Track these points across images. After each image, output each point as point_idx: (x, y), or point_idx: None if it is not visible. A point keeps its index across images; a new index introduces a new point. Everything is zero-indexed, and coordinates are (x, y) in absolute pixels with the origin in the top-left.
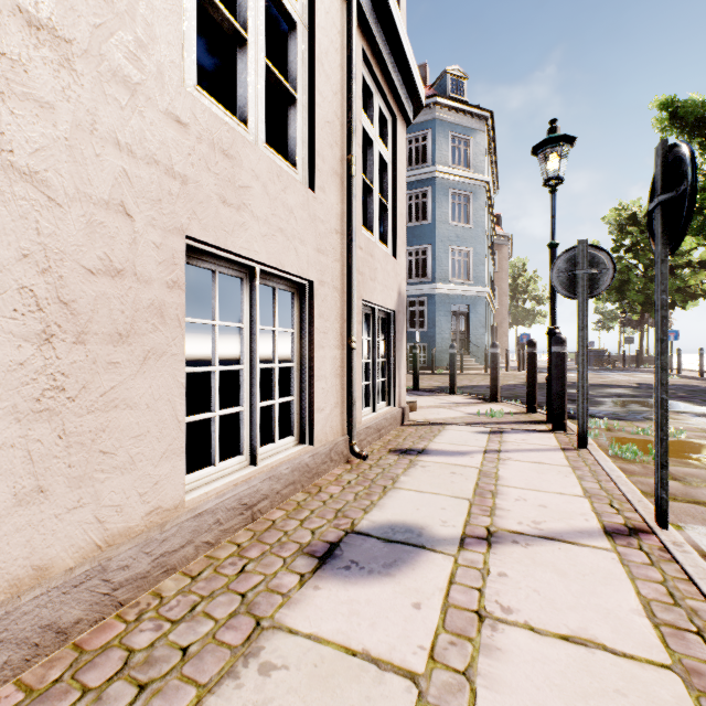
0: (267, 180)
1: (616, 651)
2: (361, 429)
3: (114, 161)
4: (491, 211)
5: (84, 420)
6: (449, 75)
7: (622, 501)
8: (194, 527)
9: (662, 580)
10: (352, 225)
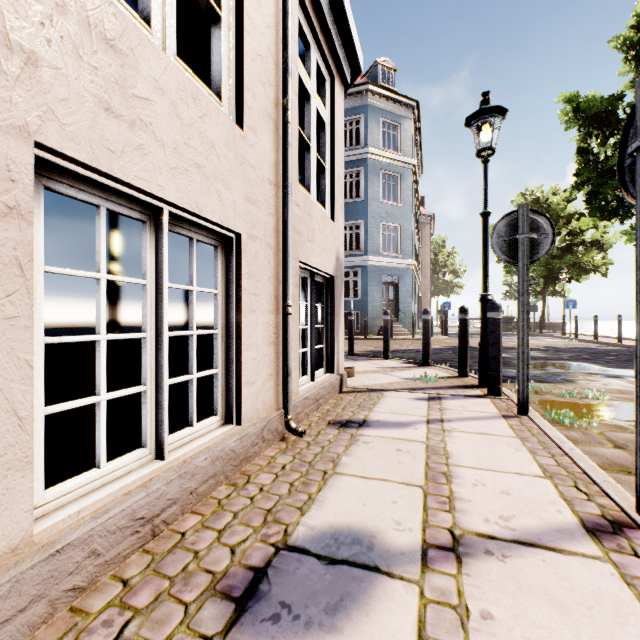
0: (177, 98)
1: None
2: (298, 401)
3: None
4: (417, 192)
5: None
6: (380, 66)
7: (587, 481)
8: (47, 574)
9: None
10: (288, 177)
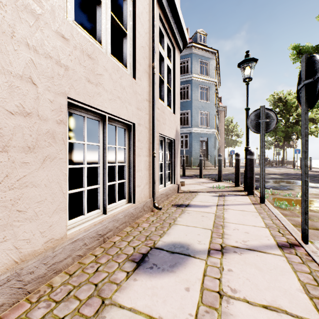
0: (111, 72)
1: (292, 314)
2: (158, 195)
3: (25, 54)
4: (217, 95)
5: (7, 194)
6: (198, 33)
7: (284, 229)
8: (72, 248)
9: (309, 272)
10: (154, 97)
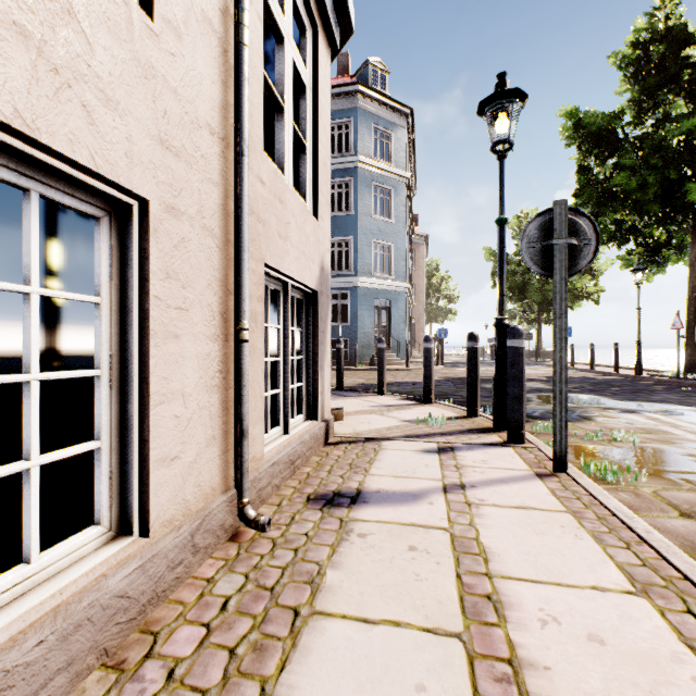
0: None
1: None
2: (261, 471)
3: None
4: (410, 209)
5: None
6: (371, 66)
7: None
8: None
9: None
10: (242, 128)
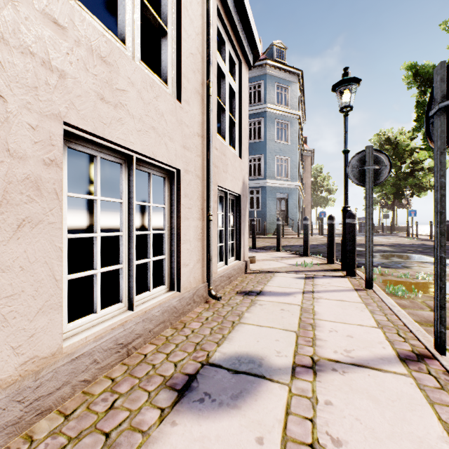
0: (141, 87)
1: None
2: (216, 278)
3: None
4: (301, 134)
5: None
6: (275, 46)
7: (405, 330)
8: (71, 370)
9: None
10: (210, 131)
